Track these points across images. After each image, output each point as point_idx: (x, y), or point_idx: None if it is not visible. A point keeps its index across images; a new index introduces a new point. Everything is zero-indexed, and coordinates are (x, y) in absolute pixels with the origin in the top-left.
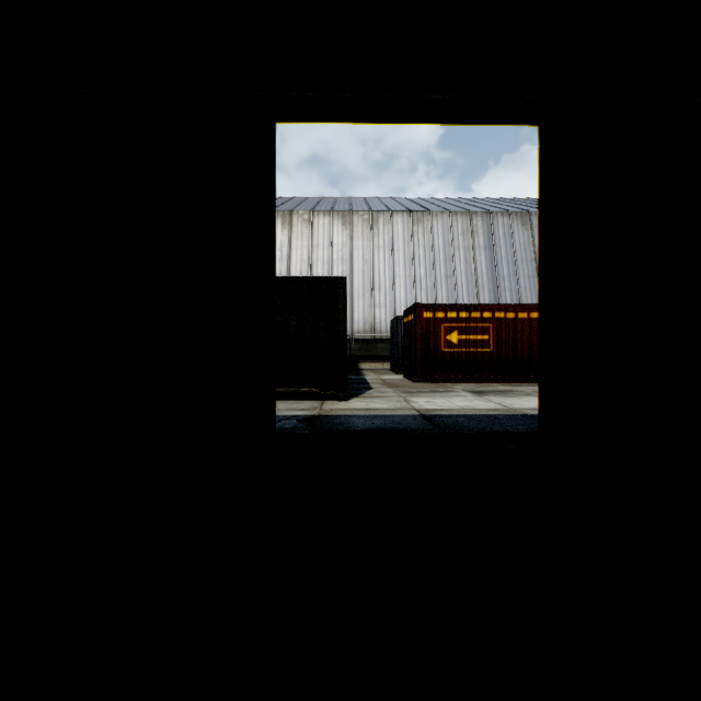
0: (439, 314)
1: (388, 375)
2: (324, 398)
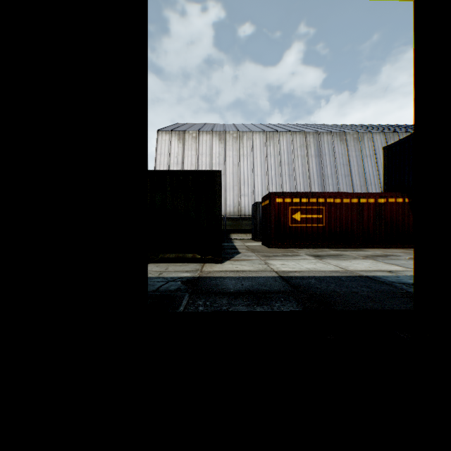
0: (287, 200)
1: (250, 242)
2: (205, 261)
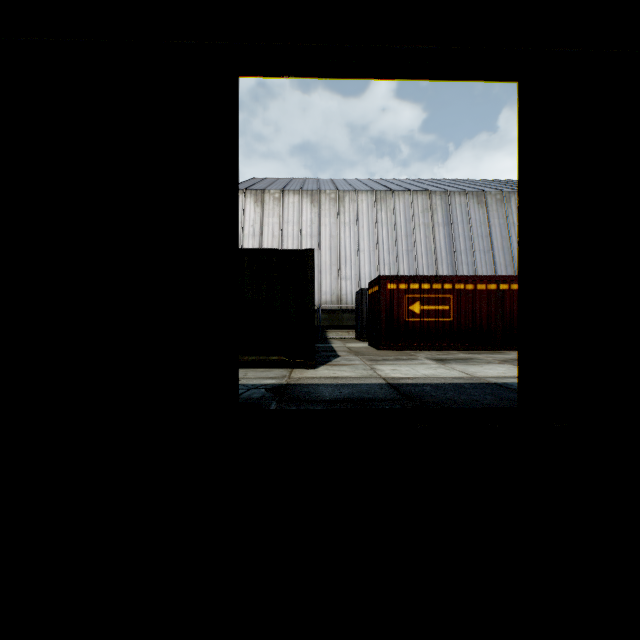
0: (402, 286)
1: (353, 343)
2: (293, 366)
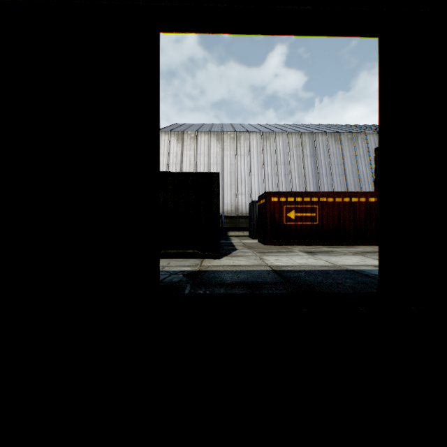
0: (282, 199)
1: (247, 240)
2: (204, 256)
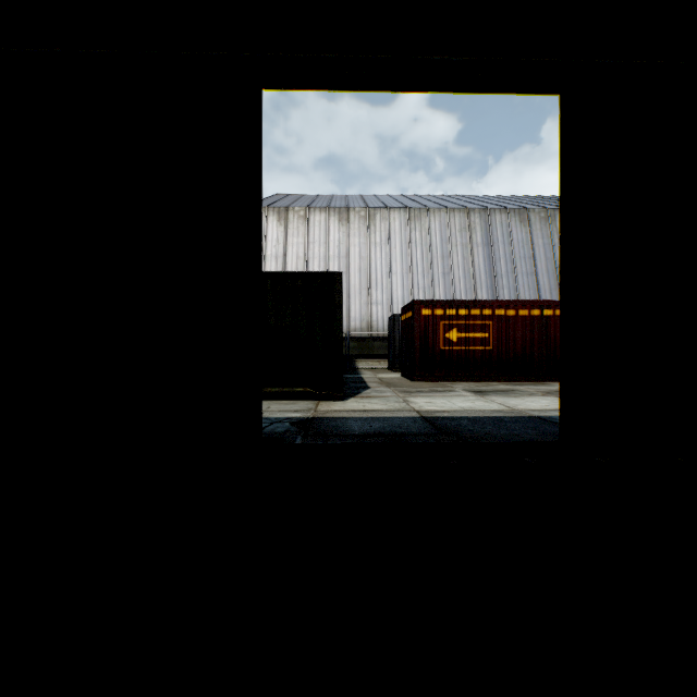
0: (438, 312)
1: (385, 373)
2: (320, 398)
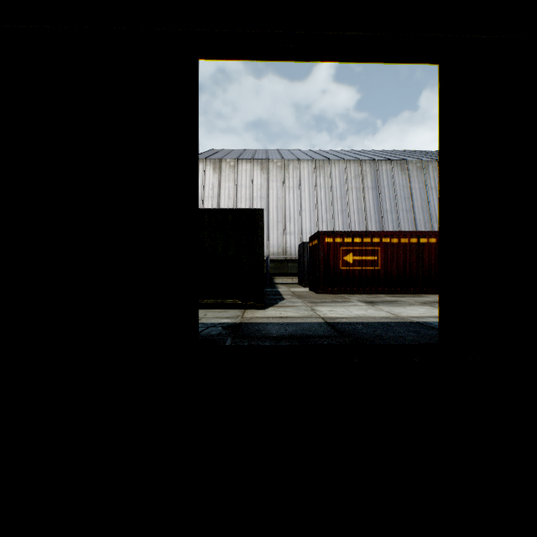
0: (338, 240)
1: (296, 288)
2: (246, 307)
